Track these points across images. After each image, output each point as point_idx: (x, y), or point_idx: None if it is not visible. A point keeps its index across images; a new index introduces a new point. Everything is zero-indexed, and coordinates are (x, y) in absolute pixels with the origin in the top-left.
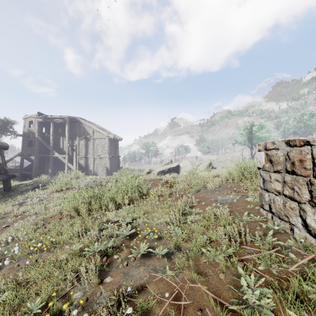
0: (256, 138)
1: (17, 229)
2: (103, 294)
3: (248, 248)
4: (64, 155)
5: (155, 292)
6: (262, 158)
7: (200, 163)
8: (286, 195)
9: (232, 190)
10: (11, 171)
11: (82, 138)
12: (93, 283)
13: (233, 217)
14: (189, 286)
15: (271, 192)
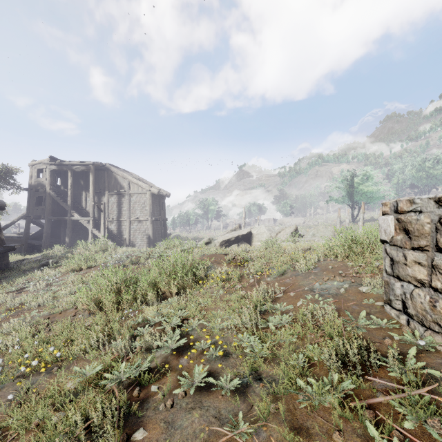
0: (359, 193)
1: (6, 332)
2: None
3: (378, 381)
4: (87, 218)
5: None
6: (391, 226)
7: (281, 229)
8: (437, 289)
9: (336, 273)
10: (12, 240)
11: (113, 193)
12: None
13: (343, 320)
14: None
15: (407, 281)
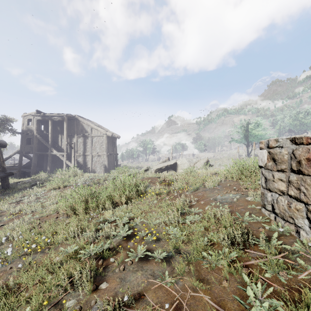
0: (252, 135)
1: (12, 228)
2: (98, 302)
3: (252, 252)
4: (62, 153)
5: (154, 301)
6: (265, 157)
7: (197, 160)
8: (291, 196)
9: (232, 188)
10: (10, 168)
11: (80, 136)
12: (87, 290)
13: (234, 218)
14: (190, 295)
15: (274, 192)
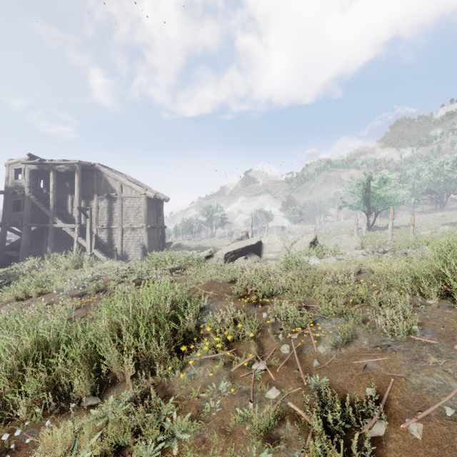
0: (376, 198)
1: None
2: None
3: None
4: (72, 225)
5: None
6: None
7: (297, 238)
8: None
9: None
10: None
11: (103, 197)
12: None
13: None
14: None
15: None
